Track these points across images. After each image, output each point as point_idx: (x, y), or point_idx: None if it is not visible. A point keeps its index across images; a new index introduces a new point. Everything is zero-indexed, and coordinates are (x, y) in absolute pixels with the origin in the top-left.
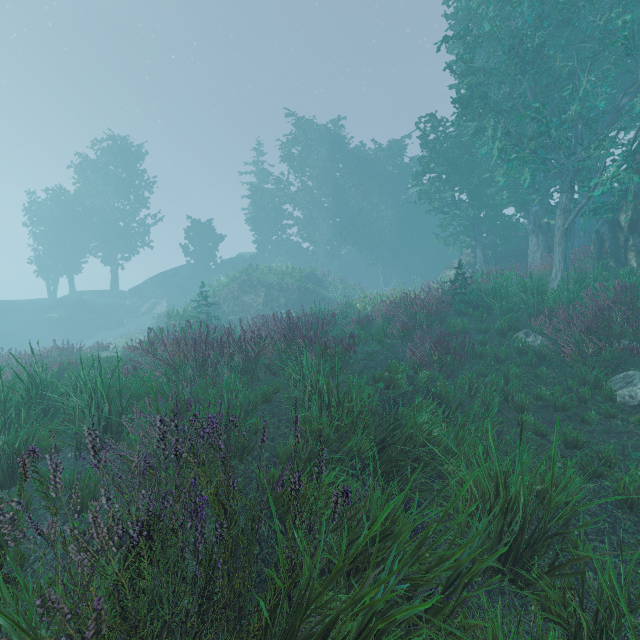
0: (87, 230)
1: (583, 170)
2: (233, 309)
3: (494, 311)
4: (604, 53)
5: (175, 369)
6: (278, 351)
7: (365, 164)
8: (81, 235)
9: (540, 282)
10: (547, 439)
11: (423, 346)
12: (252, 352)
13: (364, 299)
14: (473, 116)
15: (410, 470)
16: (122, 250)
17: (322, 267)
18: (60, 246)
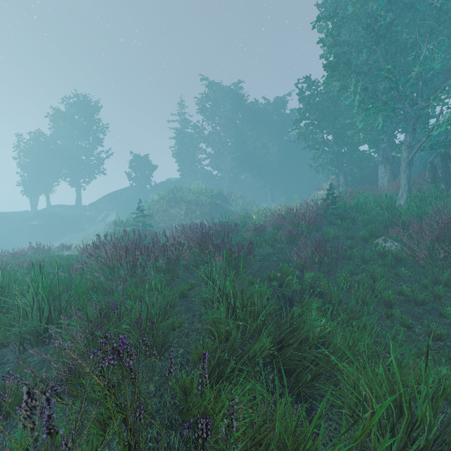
0: (59, 162)
1: (423, 116)
2: (163, 219)
3: (358, 222)
4: (439, 28)
5: (112, 269)
6: (193, 254)
7: (258, 114)
8: (54, 165)
9: (389, 200)
10: (413, 331)
11: (306, 250)
12: (173, 256)
13: (258, 212)
14: (339, 77)
15: (310, 377)
16: (84, 176)
17: (227, 188)
18: (39, 173)
